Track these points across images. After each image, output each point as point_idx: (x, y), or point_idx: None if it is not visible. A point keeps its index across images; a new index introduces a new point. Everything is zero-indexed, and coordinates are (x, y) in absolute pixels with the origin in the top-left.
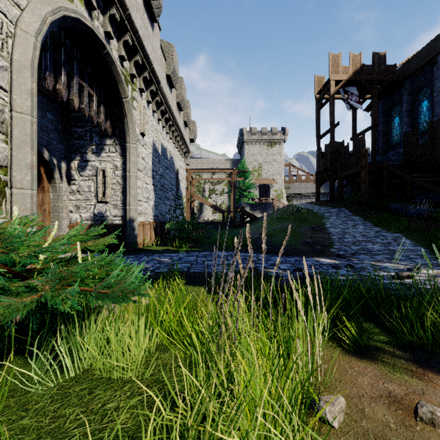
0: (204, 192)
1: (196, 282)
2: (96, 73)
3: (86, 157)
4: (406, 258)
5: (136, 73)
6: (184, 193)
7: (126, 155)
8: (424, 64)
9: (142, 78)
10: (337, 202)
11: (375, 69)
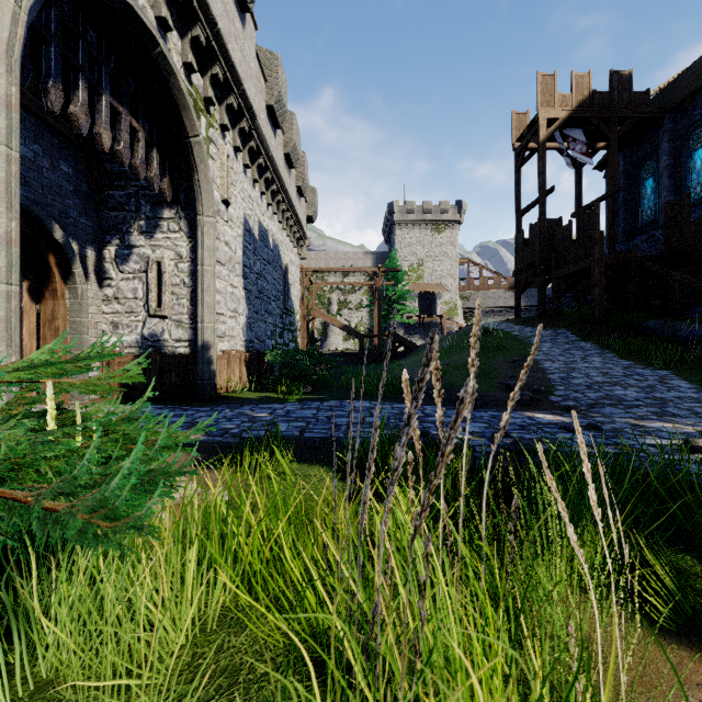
0: (330, 306)
1: (315, 458)
2: (144, 92)
3: (130, 240)
4: (690, 412)
5: (215, 97)
6: (297, 306)
7: (197, 235)
8: (698, 88)
9: (225, 107)
10: (551, 319)
11: (613, 99)
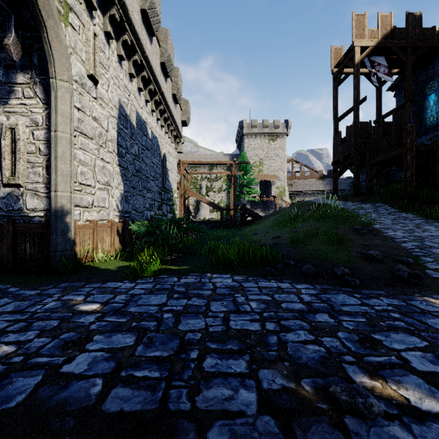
0: (201, 190)
1: None
2: None
3: None
4: None
5: None
6: (175, 186)
7: (50, 99)
8: None
9: None
10: (365, 196)
11: (409, 33)
